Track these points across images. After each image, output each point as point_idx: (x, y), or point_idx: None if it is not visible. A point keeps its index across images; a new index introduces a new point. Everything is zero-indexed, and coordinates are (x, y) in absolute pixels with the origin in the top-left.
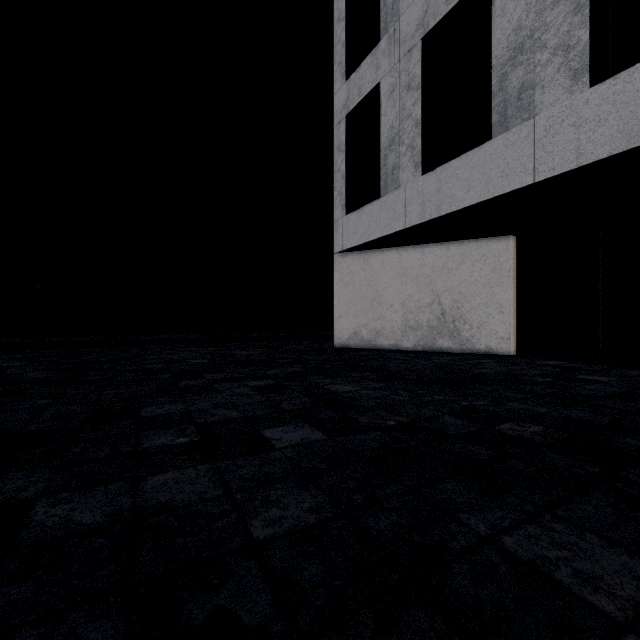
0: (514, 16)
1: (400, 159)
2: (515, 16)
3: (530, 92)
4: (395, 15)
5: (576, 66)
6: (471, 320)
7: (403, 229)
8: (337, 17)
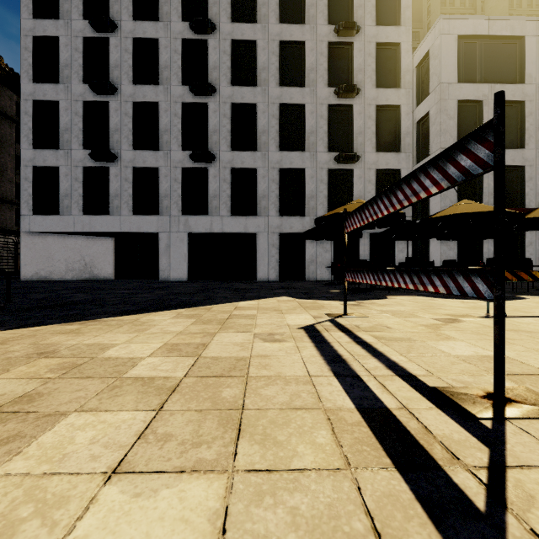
0: (116, 186)
1: (72, 204)
2: (116, 186)
3: (120, 208)
4: (69, 146)
5: (130, 209)
6: (98, 267)
7: (73, 232)
8: (24, 111)
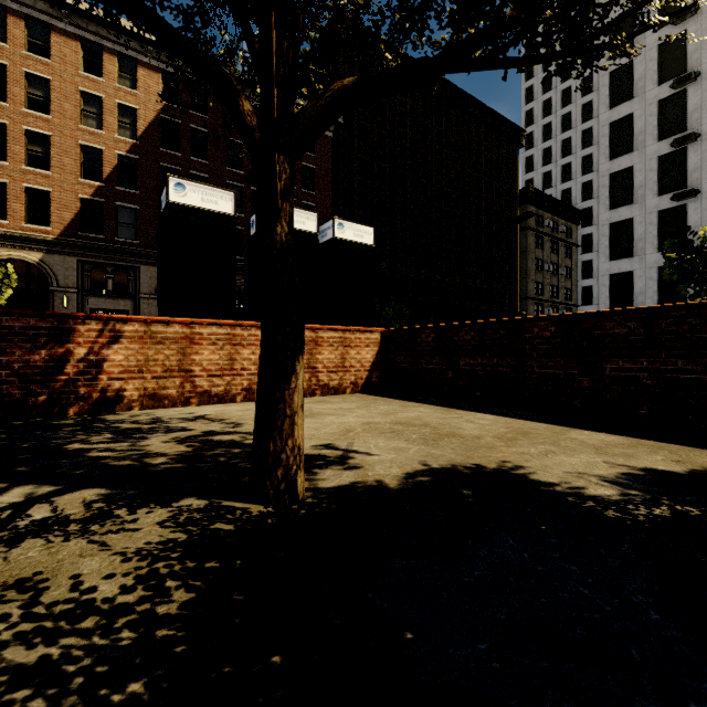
0: None
1: (645, 300)
2: None
3: None
4: (642, 253)
5: None
6: None
7: None
8: (601, 234)
